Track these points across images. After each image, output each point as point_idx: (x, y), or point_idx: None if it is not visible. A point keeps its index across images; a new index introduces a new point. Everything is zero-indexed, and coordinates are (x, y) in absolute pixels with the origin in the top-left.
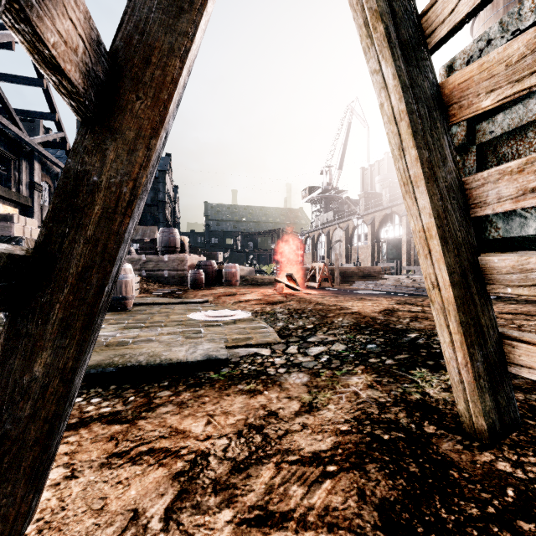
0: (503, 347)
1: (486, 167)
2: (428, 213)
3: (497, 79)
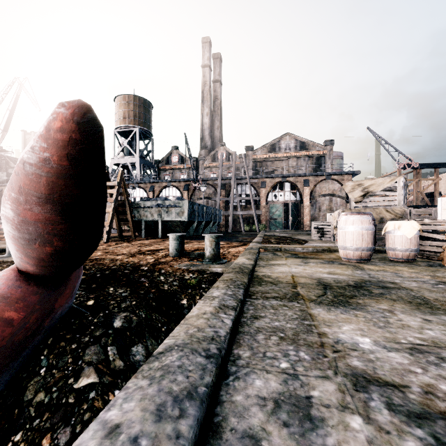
0: (122, 230)
1: (121, 214)
2: (116, 218)
3: (122, 209)
